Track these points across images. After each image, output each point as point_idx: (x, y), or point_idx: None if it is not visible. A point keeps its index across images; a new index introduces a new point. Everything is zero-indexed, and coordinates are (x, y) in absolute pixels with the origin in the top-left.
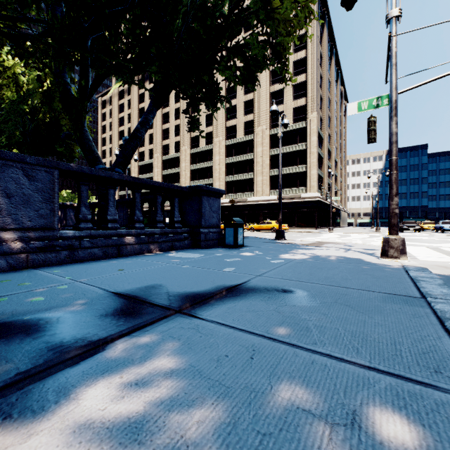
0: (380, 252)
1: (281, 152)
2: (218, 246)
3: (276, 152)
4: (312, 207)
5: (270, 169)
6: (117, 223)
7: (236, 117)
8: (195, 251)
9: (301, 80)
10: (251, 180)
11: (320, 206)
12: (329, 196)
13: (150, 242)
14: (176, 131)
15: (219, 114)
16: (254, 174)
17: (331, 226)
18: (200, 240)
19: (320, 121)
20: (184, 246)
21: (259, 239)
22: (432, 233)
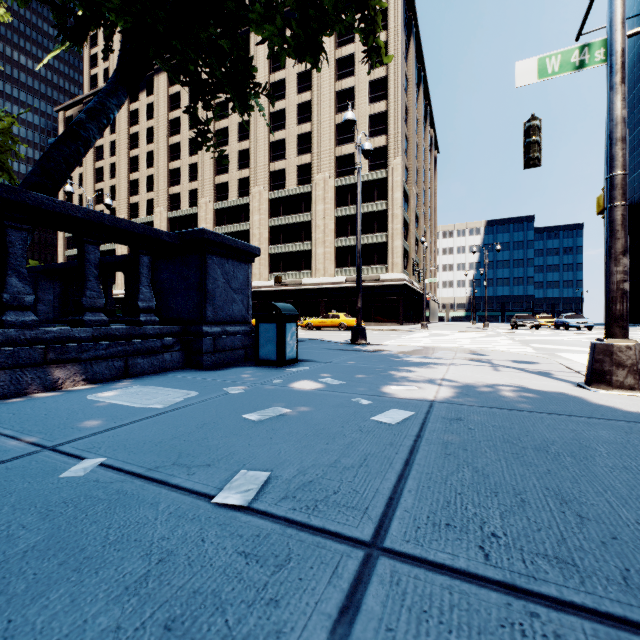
0: (591, 375)
1: (352, 212)
2: (244, 362)
3: (345, 213)
4: (395, 293)
5: (335, 237)
6: (38, 314)
7: (285, 158)
8: (184, 378)
9: (380, 109)
10: (308, 253)
11: (407, 293)
12: (416, 279)
13: (51, 363)
14: (191, 174)
15: (260, 151)
16: (312, 244)
17: (425, 322)
18: (200, 352)
19: (406, 172)
20: (162, 365)
21: (323, 343)
22: (557, 331)
